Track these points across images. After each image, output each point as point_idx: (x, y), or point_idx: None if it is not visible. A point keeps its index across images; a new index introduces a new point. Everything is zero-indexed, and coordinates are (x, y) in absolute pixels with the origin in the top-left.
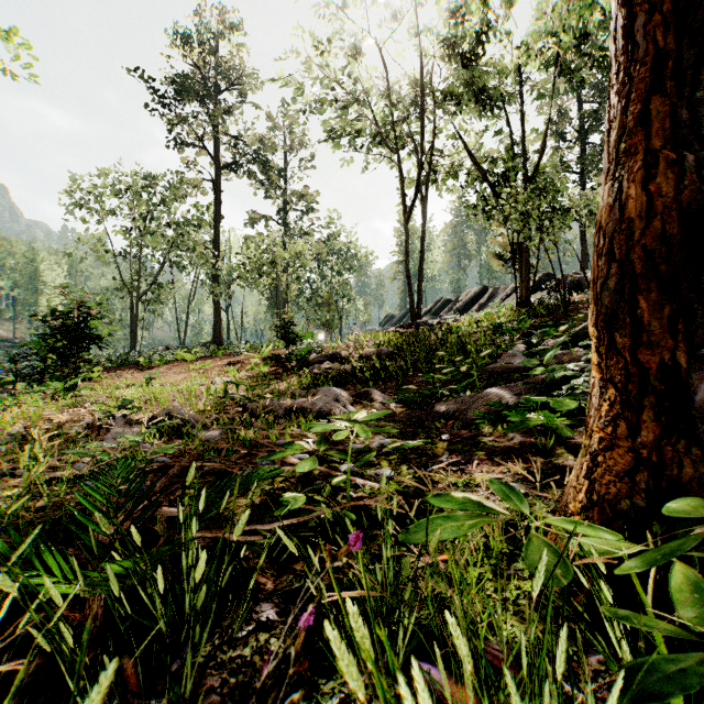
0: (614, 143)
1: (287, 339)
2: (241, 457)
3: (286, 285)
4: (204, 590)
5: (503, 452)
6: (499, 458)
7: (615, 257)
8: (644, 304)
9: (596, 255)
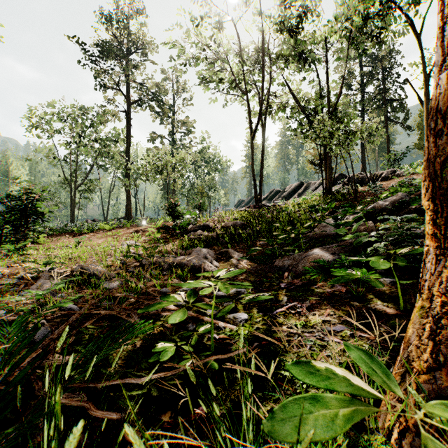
0: None
1: (173, 215)
2: (132, 302)
3: (173, 180)
4: None
5: (327, 297)
6: (325, 302)
7: None
8: None
9: (433, 137)
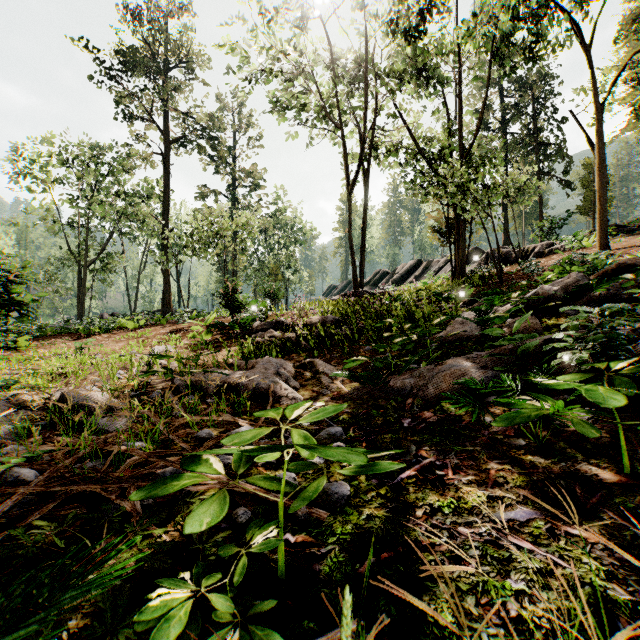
0: None
1: (231, 306)
2: (142, 460)
3: (233, 255)
4: None
5: (485, 447)
6: (485, 456)
7: None
8: None
9: None
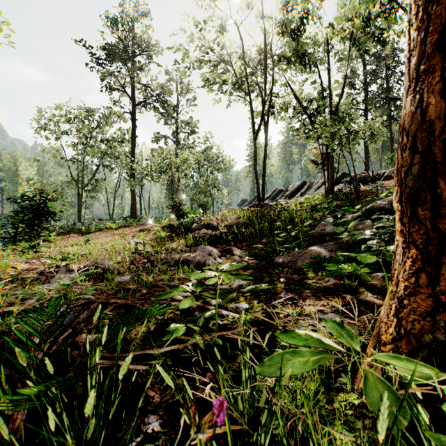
0: (414, 66)
1: (178, 214)
2: (143, 294)
3: (178, 180)
4: (93, 421)
5: (322, 291)
6: (320, 295)
7: (417, 150)
8: (442, 184)
9: (400, 150)
